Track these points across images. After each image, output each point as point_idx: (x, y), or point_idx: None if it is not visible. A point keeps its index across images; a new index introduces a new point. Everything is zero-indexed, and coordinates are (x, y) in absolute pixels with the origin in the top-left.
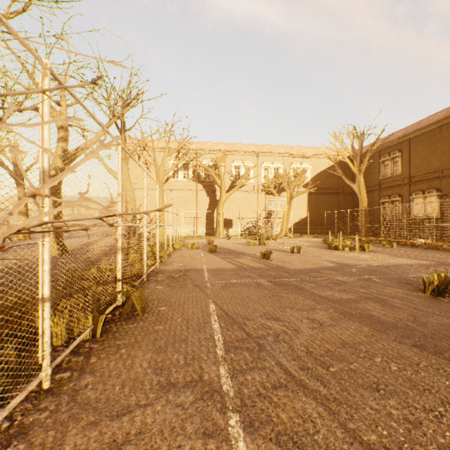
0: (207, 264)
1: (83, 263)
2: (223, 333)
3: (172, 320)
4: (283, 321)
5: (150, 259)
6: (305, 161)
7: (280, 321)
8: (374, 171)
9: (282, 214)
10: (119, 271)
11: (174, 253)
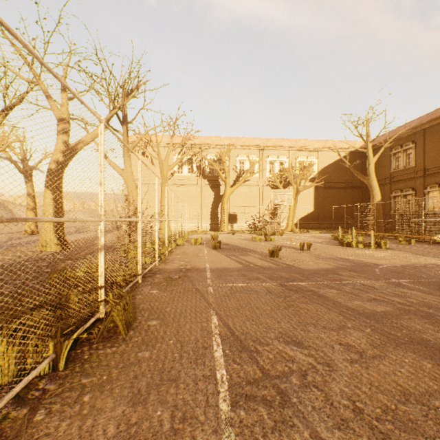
0: (210, 262)
1: (35, 272)
2: (228, 368)
3: (162, 343)
4: (308, 348)
5: (150, 257)
6: (311, 154)
7: (303, 348)
8: (384, 164)
9: (287, 209)
10: (101, 275)
11: (176, 249)
